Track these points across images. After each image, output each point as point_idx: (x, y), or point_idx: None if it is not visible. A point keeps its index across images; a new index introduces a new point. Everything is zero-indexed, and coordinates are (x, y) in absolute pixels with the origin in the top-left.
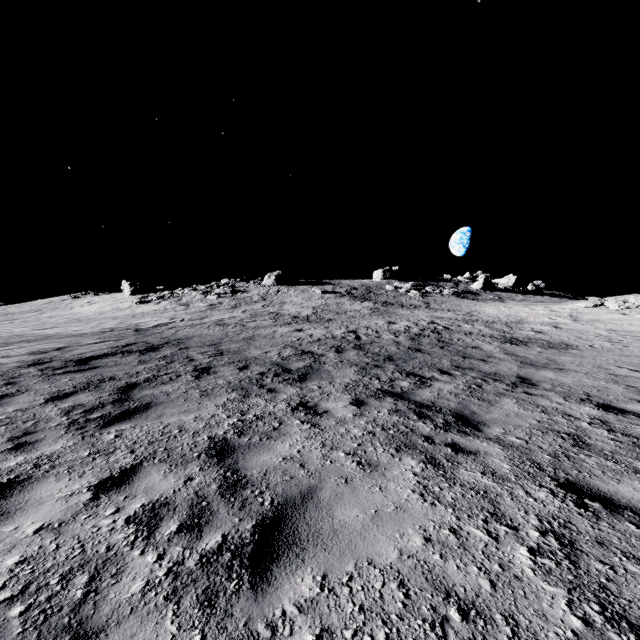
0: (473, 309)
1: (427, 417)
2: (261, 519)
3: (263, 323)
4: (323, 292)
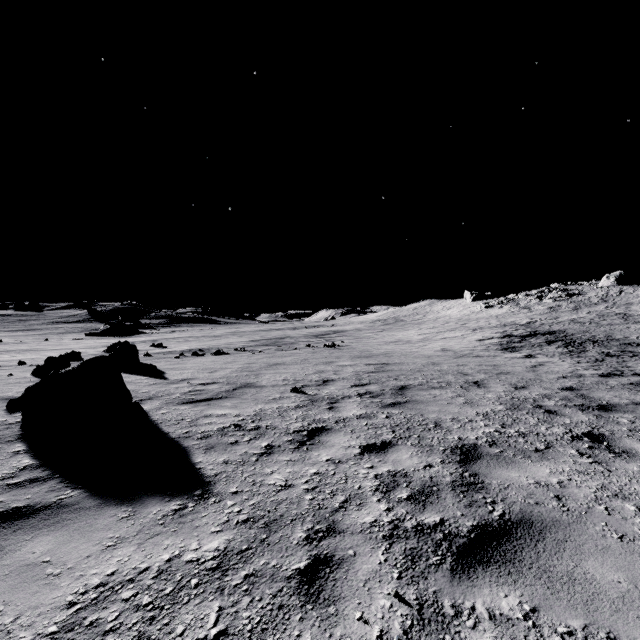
0: None
1: None
2: None
3: (614, 322)
4: None
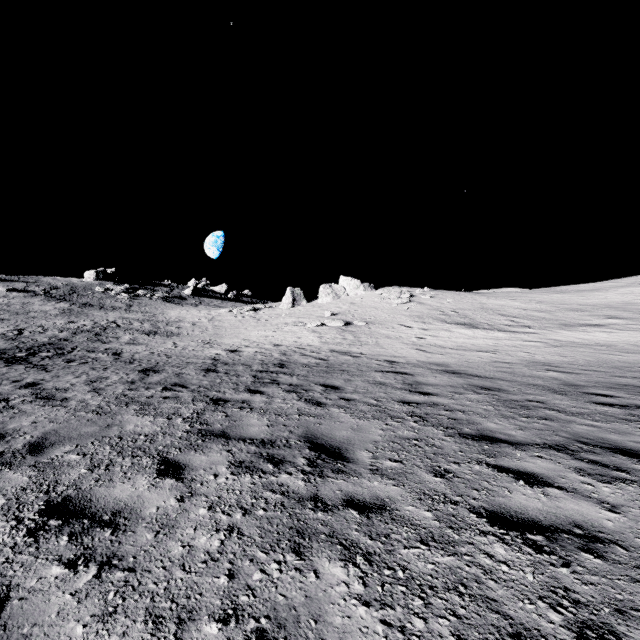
0: (163, 312)
1: (11, 362)
2: None
3: None
4: (9, 290)
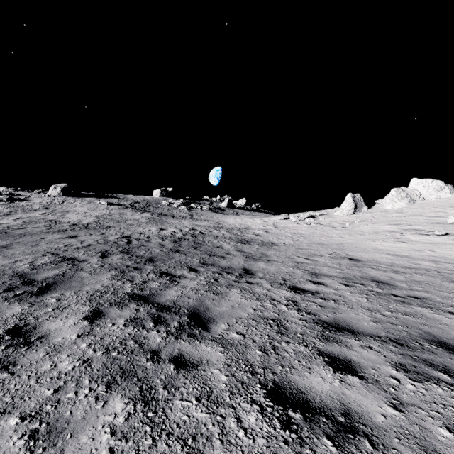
0: (221, 220)
1: (163, 322)
2: None
3: (33, 230)
4: (109, 204)
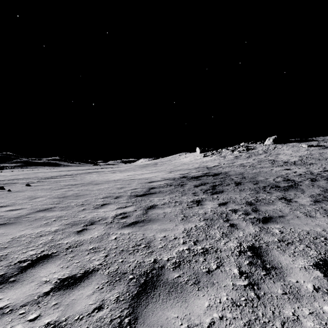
0: None
1: None
2: (265, 217)
3: (265, 165)
4: (308, 146)
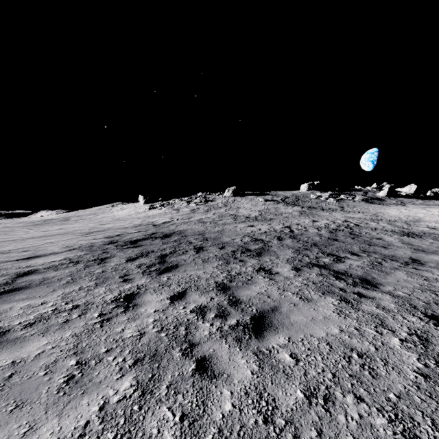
0: (379, 211)
1: (341, 279)
2: (253, 316)
3: (227, 221)
4: (265, 200)
